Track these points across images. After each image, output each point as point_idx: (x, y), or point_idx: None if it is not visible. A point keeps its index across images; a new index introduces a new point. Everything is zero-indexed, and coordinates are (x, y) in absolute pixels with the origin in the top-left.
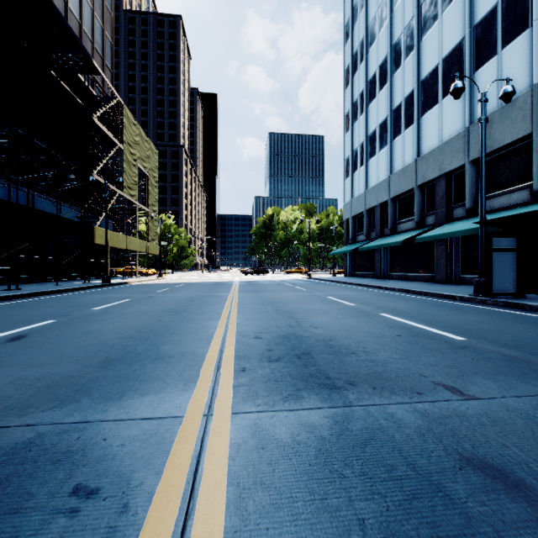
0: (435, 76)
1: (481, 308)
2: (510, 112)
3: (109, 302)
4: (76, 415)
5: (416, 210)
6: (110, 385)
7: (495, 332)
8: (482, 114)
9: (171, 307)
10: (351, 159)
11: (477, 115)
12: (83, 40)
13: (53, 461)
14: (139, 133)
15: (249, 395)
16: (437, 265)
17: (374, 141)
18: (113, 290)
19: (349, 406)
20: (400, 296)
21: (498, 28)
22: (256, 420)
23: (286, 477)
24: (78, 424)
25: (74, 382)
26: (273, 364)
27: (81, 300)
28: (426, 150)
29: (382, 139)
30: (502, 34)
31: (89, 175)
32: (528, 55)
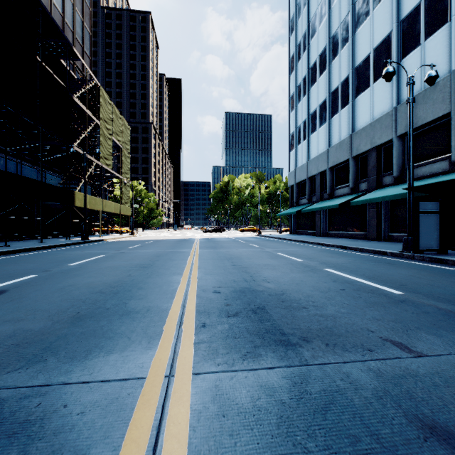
0: (367, 63)
1: (410, 262)
2: (432, 94)
3: (86, 257)
4: (40, 377)
5: (351, 178)
6: (77, 342)
7: (427, 286)
8: (409, 95)
9: (140, 262)
10: (295, 134)
11: (403, 97)
12: (65, 31)
13: (8, 434)
14: (113, 111)
15: (209, 353)
16: (369, 224)
17: (315, 119)
18: (90, 246)
19: (305, 365)
20: (339, 252)
21: (422, 22)
22: (217, 382)
23: (248, 453)
24: (41, 388)
25: (43, 339)
26: (231, 319)
27: (61, 256)
28: (359, 126)
29: (322, 118)
30: (425, 28)
31: (70, 147)
32: (447, 46)
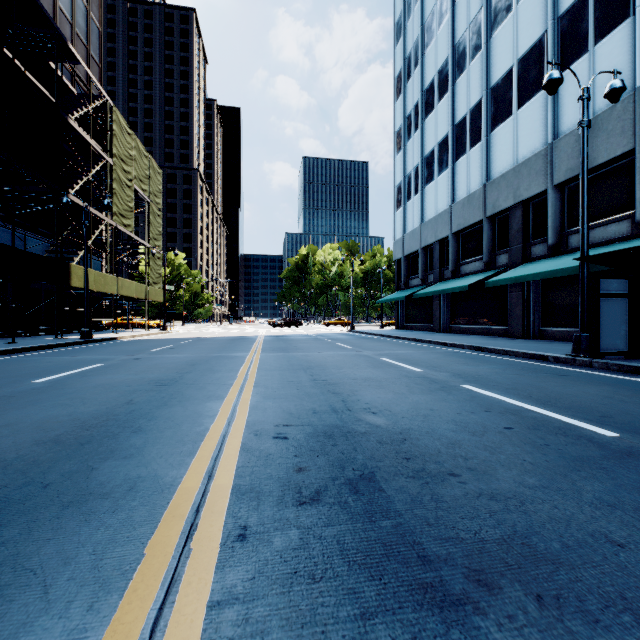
0: (508, 81)
1: (590, 373)
2: (606, 123)
3: (71, 368)
4: None
5: (485, 247)
6: None
7: None
8: (583, 116)
9: (158, 376)
10: (404, 186)
11: (562, 128)
12: (59, 21)
13: None
14: (135, 145)
15: None
16: (511, 315)
17: (432, 163)
18: (90, 349)
19: None
20: (474, 356)
21: (590, 18)
22: None
23: None
24: None
25: None
26: (306, 512)
27: (31, 365)
28: (497, 173)
29: (442, 161)
30: (595, 26)
31: (63, 195)
32: (629, 51)
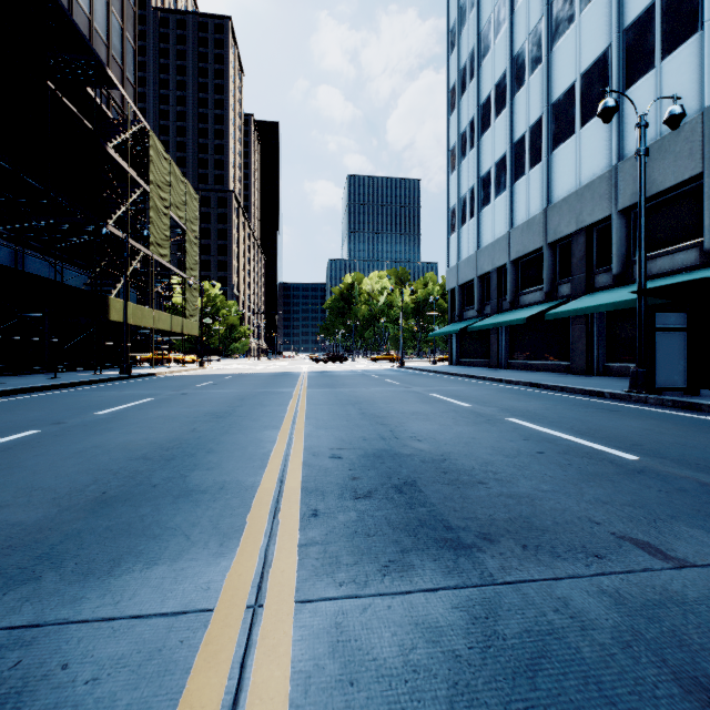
0: (570, 97)
1: (642, 409)
2: (673, 144)
3: (125, 402)
4: (25, 610)
5: (545, 277)
6: (98, 545)
7: (676, 446)
8: (640, 144)
9: (211, 409)
10: (458, 209)
11: (627, 149)
12: (95, 43)
13: None
14: (172, 170)
15: (324, 563)
16: (574, 350)
17: (488, 185)
18: (133, 384)
19: (490, 584)
20: (528, 392)
21: (657, 32)
22: (338, 617)
23: None
24: (24, 631)
25: (40, 539)
26: (361, 503)
27: (85, 399)
28: (559, 196)
29: (500, 183)
30: (662, 41)
31: (102, 226)
32: (697, 68)
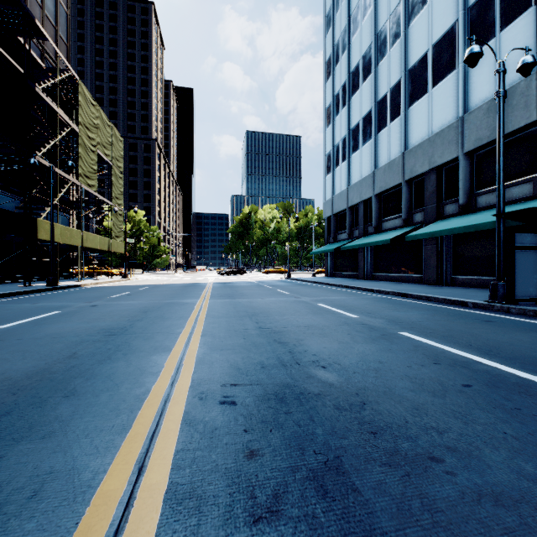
0: (424, 63)
1: (511, 319)
2: (511, 98)
3: (27, 316)
4: None
5: (403, 207)
6: None
7: None
8: (500, 87)
9: (109, 324)
10: (333, 154)
11: (471, 104)
12: (29, 3)
13: None
14: (99, 115)
15: None
16: (426, 265)
17: (357, 135)
18: (53, 296)
19: None
20: (400, 301)
21: (497, 8)
22: None
23: None
24: None
25: None
26: None
27: None
28: (414, 142)
29: (366, 133)
30: (500, 15)
31: (31, 157)
32: (531, 36)
